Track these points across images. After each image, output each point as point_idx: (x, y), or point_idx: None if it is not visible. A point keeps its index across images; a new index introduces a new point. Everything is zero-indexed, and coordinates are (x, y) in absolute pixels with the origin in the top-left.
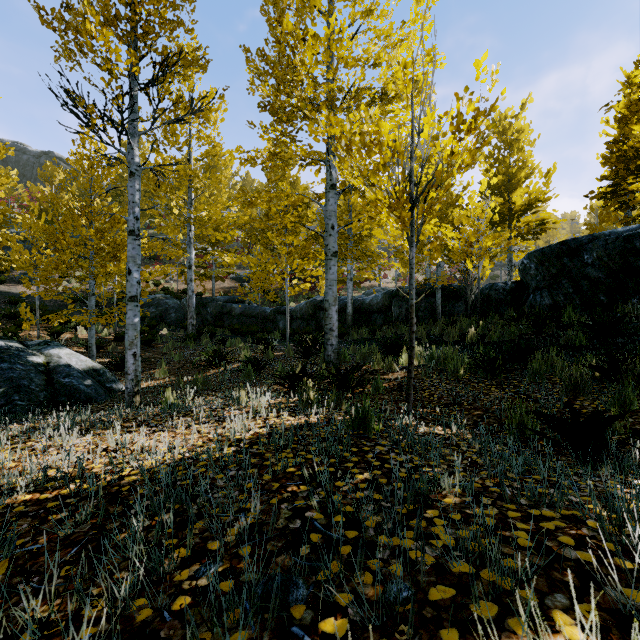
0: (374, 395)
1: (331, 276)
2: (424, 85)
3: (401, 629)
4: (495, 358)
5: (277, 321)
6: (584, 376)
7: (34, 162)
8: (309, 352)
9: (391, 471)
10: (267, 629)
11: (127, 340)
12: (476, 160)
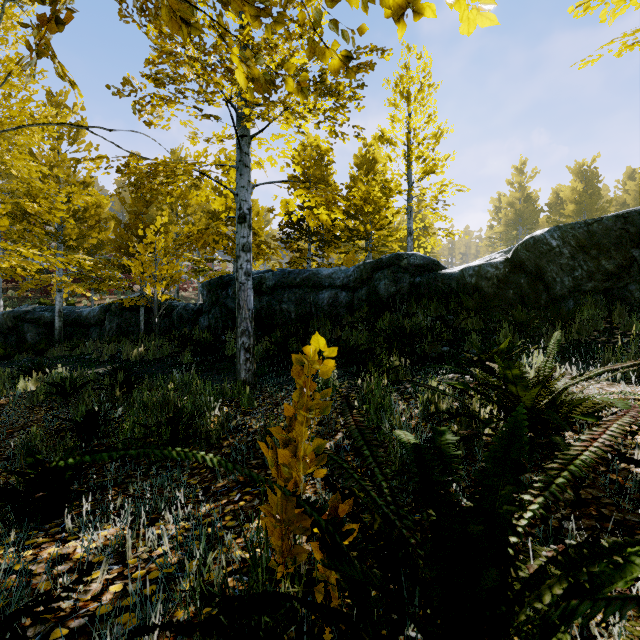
0: None
1: None
2: None
3: None
4: (60, 384)
5: None
6: (92, 397)
7: None
8: None
9: None
10: None
11: None
12: None
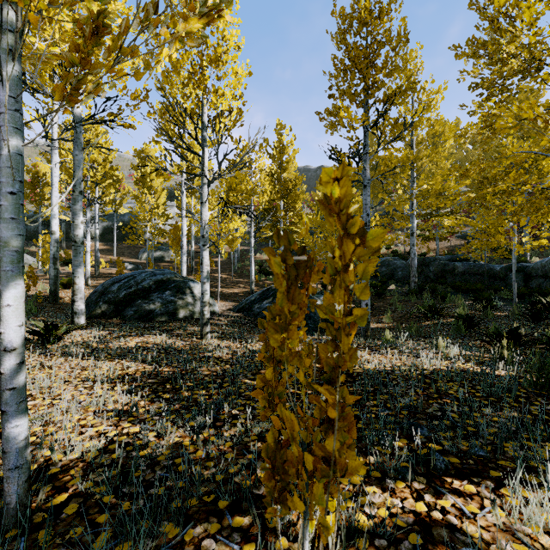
0: None
1: None
2: None
3: (469, 461)
4: None
5: (508, 279)
6: None
7: (314, 175)
8: (538, 316)
9: (546, 421)
10: (403, 435)
11: None
12: None
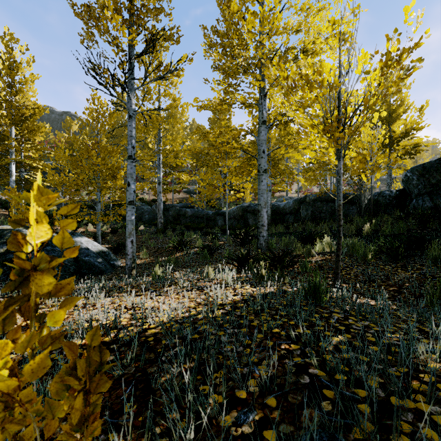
0: (303, 273)
1: (262, 187)
2: (349, 36)
3: None
4: (399, 246)
5: (216, 220)
6: None
7: (58, 119)
8: (245, 241)
9: (358, 335)
10: None
11: (127, 231)
12: (401, 88)
